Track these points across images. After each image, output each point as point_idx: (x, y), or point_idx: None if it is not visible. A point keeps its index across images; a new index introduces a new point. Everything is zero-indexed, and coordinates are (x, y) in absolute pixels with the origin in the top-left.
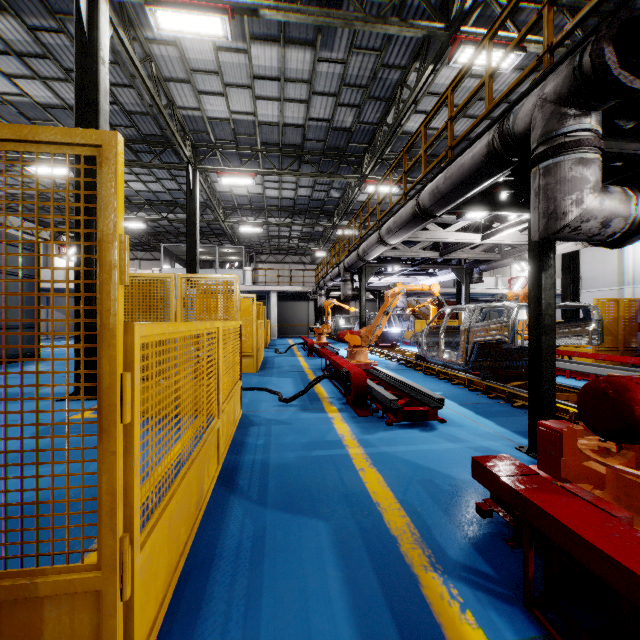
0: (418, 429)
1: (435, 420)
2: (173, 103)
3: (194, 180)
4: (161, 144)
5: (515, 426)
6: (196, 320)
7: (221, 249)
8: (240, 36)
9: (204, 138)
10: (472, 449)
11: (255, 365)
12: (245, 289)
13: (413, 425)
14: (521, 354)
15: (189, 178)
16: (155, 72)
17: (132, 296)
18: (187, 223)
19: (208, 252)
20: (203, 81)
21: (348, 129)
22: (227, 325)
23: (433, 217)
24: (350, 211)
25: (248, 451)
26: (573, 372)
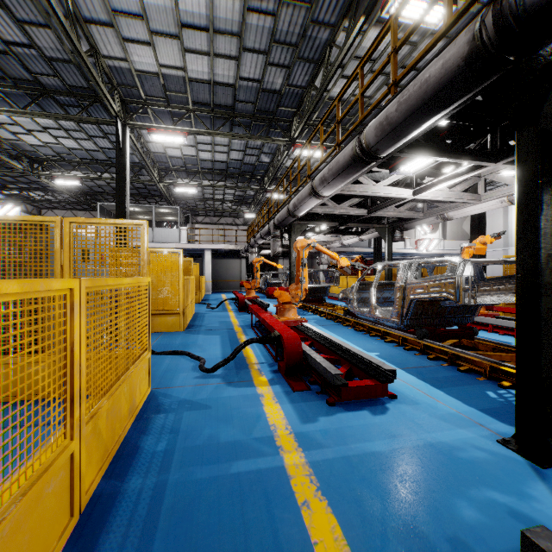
0: (367, 411)
1: (385, 396)
2: (96, 50)
3: (123, 135)
4: (88, 97)
5: (476, 401)
6: (90, 276)
7: (158, 209)
8: None
9: (134, 93)
10: (445, 446)
11: (181, 323)
12: (181, 247)
13: (360, 404)
14: (456, 311)
15: (118, 133)
16: (71, 9)
17: (3, 245)
18: (116, 178)
19: (145, 212)
20: (127, 27)
21: (278, 91)
22: (106, 284)
23: (376, 159)
24: (279, 176)
25: (138, 468)
26: (496, 326)
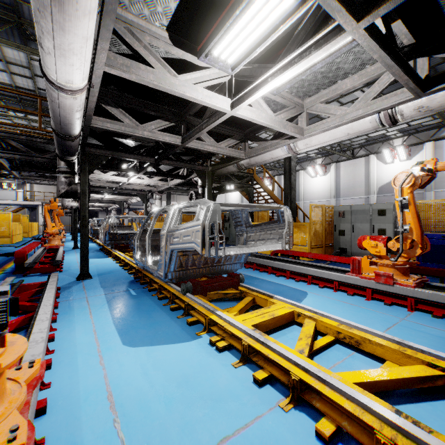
0: None
1: None
2: None
3: None
4: None
5: None
6: None
7: None
8: (3, 108)
9: None
10: None
11: (12, 241)
12: (18, 203)
13: None
14: None
15: None
16: None
17: None
18: None
19: None
20: None
21: None
22: None
23: None
24: None
25: None
26: None
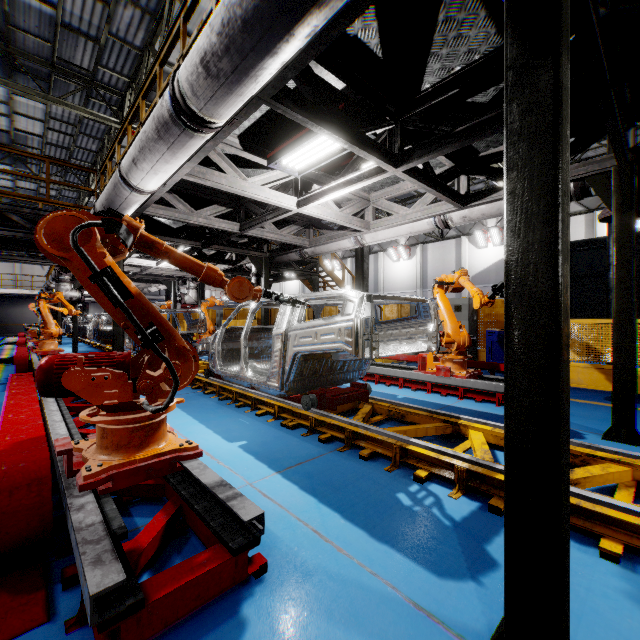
0: None
1: None
2: None
3: None
4: None
5: None
6: None
7: None
8: None
9: None
10: None
11: None
12: None
13: None
14: None
15: None
16: None
17: None
18: None
19: None
20: None
21: (54, 196)
22: None
23: None
24: None
25: None
26: None
